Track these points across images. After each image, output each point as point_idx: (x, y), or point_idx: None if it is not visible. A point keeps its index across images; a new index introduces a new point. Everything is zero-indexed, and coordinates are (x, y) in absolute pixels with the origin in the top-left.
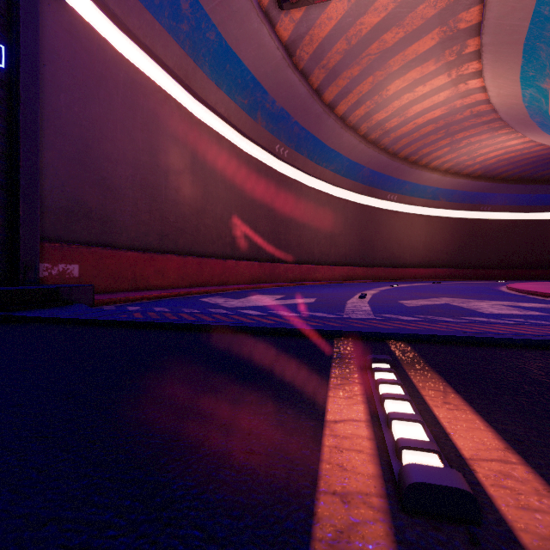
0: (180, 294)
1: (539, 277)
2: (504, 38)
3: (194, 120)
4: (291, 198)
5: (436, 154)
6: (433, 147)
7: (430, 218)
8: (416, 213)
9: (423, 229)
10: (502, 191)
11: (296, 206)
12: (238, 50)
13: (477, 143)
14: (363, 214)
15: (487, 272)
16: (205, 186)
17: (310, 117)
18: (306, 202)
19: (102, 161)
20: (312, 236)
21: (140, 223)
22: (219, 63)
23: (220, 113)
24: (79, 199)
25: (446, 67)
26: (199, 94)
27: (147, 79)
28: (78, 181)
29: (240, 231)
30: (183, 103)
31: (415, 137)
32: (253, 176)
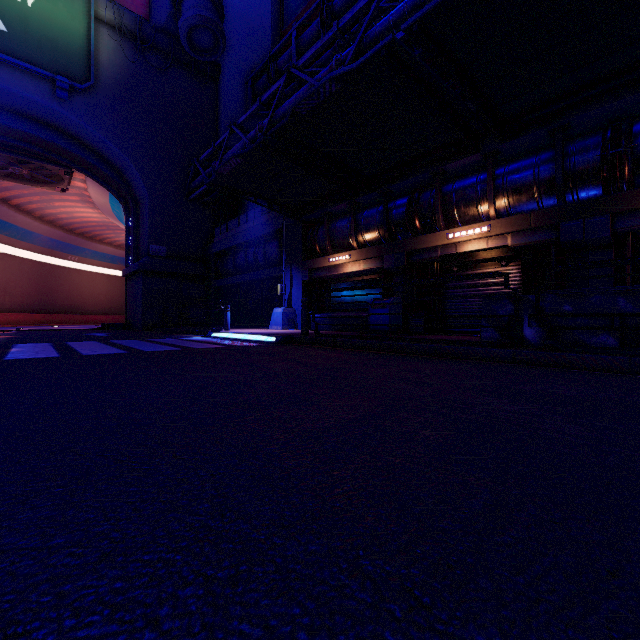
0: None
1: None
2: (110, 215)
3: None
4: None
5: (107, 236)
6: (103, 232)
7: (112, 277)
8: (98, 272)
9: (104, 284)
10: None
11: None
12: None
13: None
14: (42, 270)
15: None
16: None
17: None
18: None
19: None
20: None
21: None
22: None
23: None
24: None
25: (90, 207)
26: None
27: None
28: None
29: None
30: None
31: (85, 225)
32: None
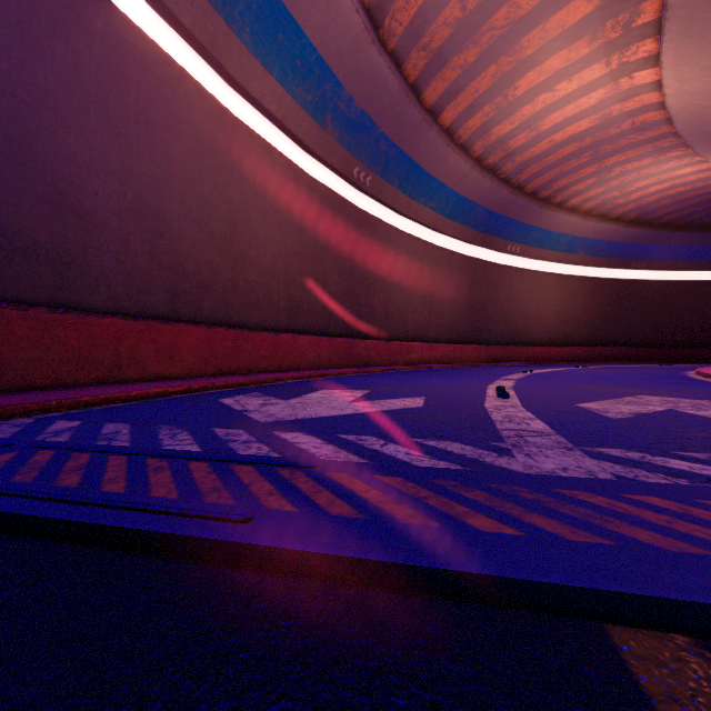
0: (193, 389)
1: (710, 358)
2: None
3: (228, 118)
4: (376, 245)
5: (577, 188)
6: (573, 177)
7: (565, 278)
8: (545, 271)
9: (555, 292)
10: (662, 241)
11: (383, 258)
12: (296, 10)
13: (634, 171)
14: (474, 271)
15: (641, 352)
16: (247, 221)
17: (404, 127)
18: (396, 252)
19: (59, 162)
20: (405, 301)
21: (133, 271)
22: (267, 30)
23: (269, 111)
24: (10, 224)
25: (604, 50)
26: (236, 78)
27: (146, 40)
28: (8, 193)
29: (301, 291)
30: (211, 91)
31: (549, 161)
32: (321, 211)
